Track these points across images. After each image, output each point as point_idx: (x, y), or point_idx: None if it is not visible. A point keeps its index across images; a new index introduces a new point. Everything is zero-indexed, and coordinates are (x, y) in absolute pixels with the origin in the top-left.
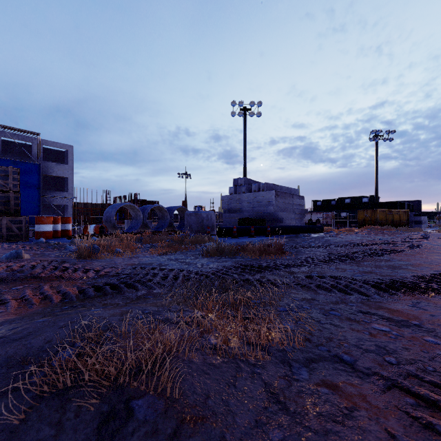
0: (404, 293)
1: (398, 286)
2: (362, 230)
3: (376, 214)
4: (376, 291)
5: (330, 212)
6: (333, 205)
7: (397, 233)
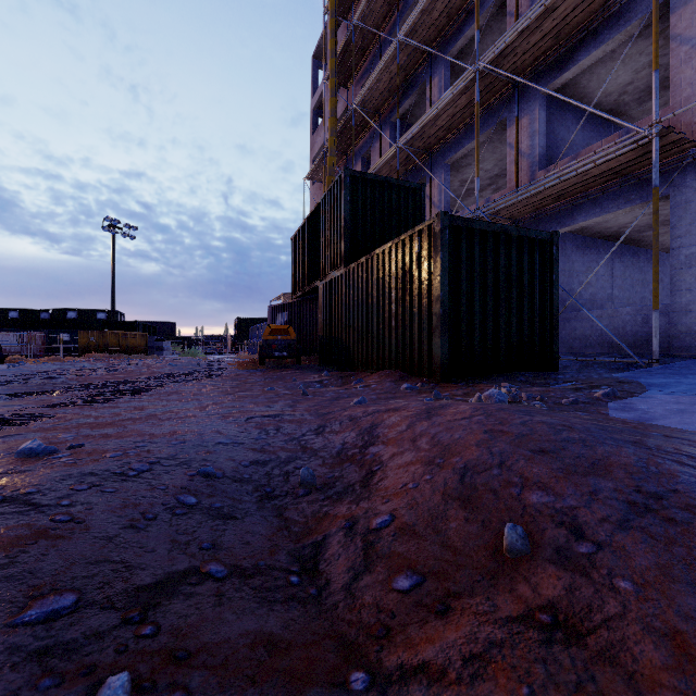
0: (36, 396)
1: (34, 392)
2: (81, 359)
3: (106, 337)
4: (9, 397)
5: (38, 332)
6: (45, 320)
7: (121, 361)
